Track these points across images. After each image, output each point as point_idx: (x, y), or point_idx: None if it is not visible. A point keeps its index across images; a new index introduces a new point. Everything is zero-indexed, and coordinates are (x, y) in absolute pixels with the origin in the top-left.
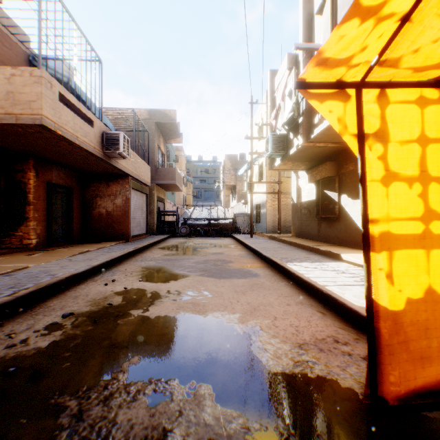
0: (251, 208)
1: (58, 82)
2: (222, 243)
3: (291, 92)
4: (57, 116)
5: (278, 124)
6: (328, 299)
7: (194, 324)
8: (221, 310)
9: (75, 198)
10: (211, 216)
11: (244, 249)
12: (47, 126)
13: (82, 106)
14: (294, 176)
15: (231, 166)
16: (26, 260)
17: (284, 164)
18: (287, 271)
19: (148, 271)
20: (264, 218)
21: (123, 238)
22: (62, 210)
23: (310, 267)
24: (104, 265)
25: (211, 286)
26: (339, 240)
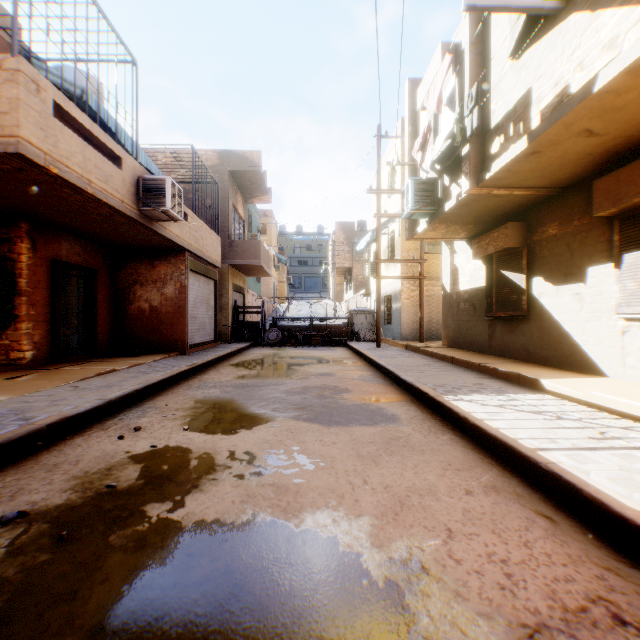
0: (377, 302)
1: (71, 100)
2: (332, 357)
3: (452, 97)
4: (50, 142)
5: (424, 162)
6: (555, 484)
7: (274, 548)
8: (332, 506)
9: (101, 285)
10: (315, 314)
11: (367, 368)
12: (29, 158)
13: (100, 131)
14: (447, 250)
15: (345, 240)
16: (1, 387)
17: (432, 229)
18: (449, 412)
19: (204, 408)
20: (397, 318)
21: (176, 348)
22: (79, 304)
23: (491, 405)
24: (130, 397)
25: (312, 442)
26: (528, 353)
